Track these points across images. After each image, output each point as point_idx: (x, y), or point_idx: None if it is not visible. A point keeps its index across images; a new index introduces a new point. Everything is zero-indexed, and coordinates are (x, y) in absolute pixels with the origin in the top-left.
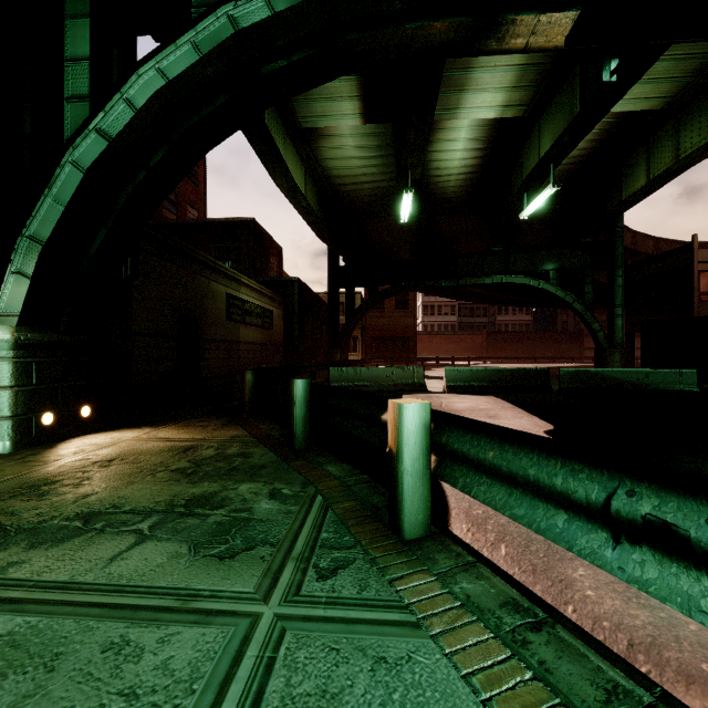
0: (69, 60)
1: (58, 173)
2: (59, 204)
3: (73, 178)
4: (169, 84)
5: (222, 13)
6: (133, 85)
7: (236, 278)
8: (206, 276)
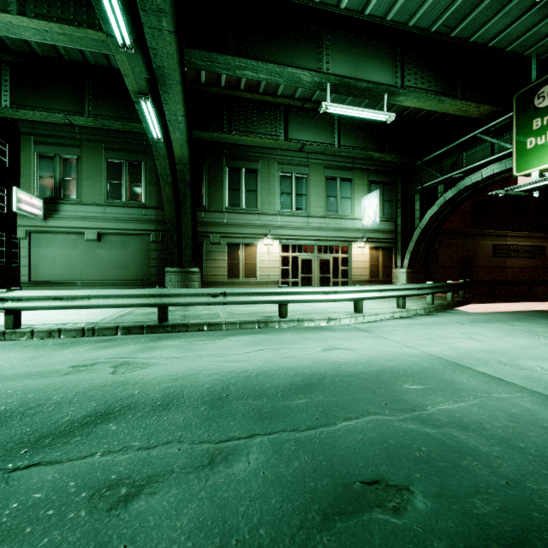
0: (415, 210)
1: (413, 236)
2: (413, 243)
3: (416, 237)
4: (432, 215)
5: (443, 196)
6: (426, 216)
7: (501, 234)
8: (477, 239)
